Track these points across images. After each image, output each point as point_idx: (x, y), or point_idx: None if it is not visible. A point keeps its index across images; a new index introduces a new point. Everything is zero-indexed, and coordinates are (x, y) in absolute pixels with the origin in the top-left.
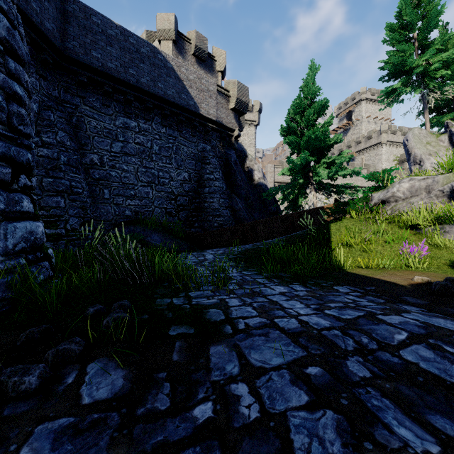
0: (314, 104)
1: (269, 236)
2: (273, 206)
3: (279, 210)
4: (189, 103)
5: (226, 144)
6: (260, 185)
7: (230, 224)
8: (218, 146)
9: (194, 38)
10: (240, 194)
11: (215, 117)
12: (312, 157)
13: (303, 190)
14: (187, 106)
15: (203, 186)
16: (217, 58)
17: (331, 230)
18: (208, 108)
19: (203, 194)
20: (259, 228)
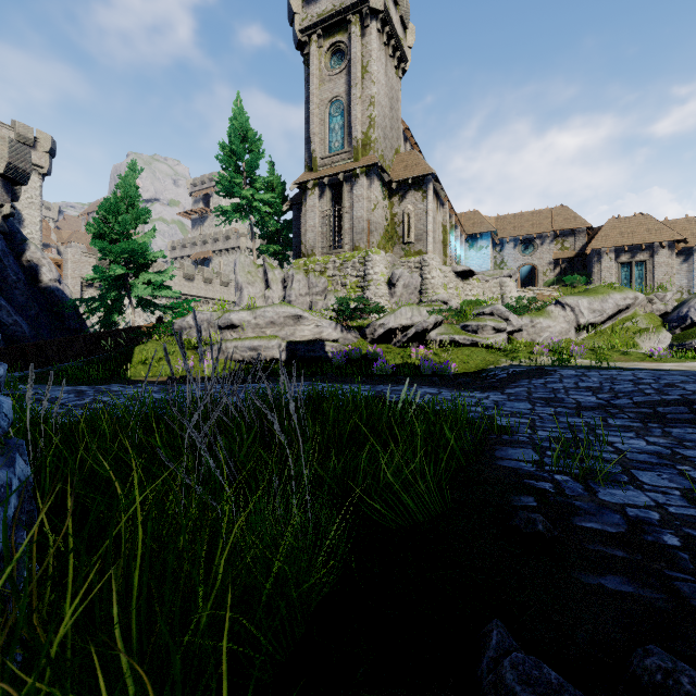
0: (132, 209)
1: (67, 359)
2: (74, 322)
3: (86, 326)
4: None
5: None
6: (53, 290)
7: None
8: None
9: None
10: (16, 301)
11: None
12: (130, 268)
13: (118, 304)
14: None
15: None
16: None
17: (135, 351)
18: None
19: None
20: (52, 350)
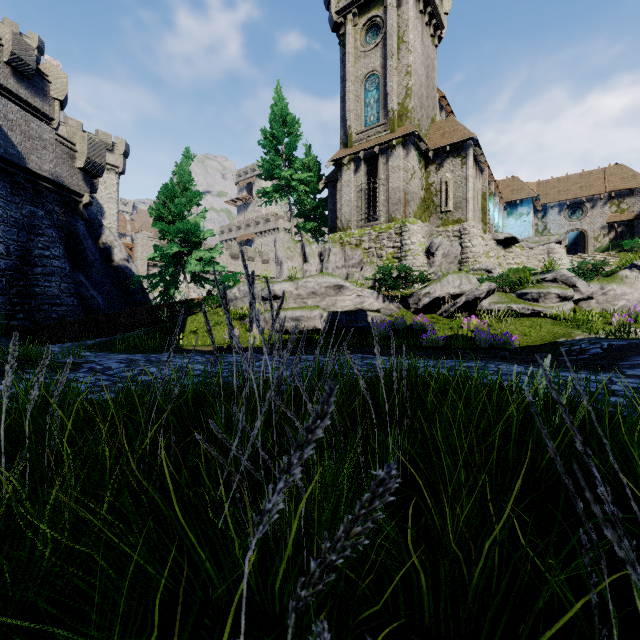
0: (186, 193)
1: (133, 329)
2: (138, 296)
3: (149, 299)
4: (8, 150)
5: (70, 210)
6: (123, 268)
7: (77, 315)
8: (56, 212)
9: (8, 40)
10: (93, 277)
11: (52, 175)
12: (184, 246)
13: (175, 280)
14: (5, 155)
15: (32, 265)
16: (52, 79)
17: (188, 321)
18: (42, 162)
19: (32, 275)
20: (120, 320)
